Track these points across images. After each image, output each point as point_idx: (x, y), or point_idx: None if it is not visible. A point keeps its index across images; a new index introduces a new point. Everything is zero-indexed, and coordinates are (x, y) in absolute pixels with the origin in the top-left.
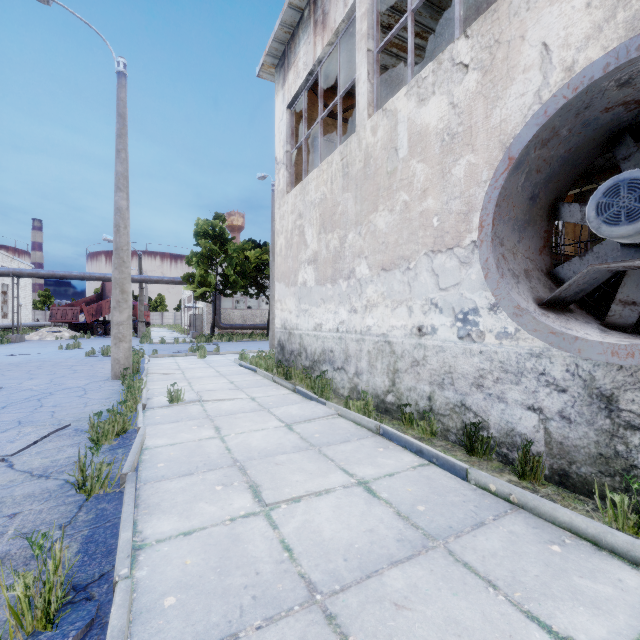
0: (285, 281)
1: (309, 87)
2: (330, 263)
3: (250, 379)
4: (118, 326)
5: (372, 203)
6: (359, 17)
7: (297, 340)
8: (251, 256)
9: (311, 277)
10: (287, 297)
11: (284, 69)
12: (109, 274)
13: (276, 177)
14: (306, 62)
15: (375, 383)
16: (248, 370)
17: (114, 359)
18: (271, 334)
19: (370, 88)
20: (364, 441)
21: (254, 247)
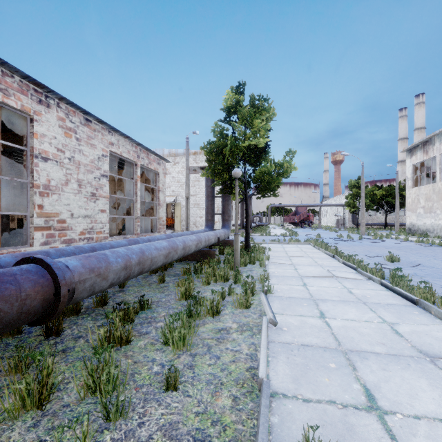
0: (411, 211)
1: (420, 162)
2: (428, 209)
3: (401, 236)
4: (362, 223)
5: (440, 199)
6: (437, 160)
7: (416, 227)
8: (377, 193)
9: (422, 211)
10: (412, 216)
11: (410, 154)
12: (312, 204)
13: (407, 182)
14: (420, 158)
15: (441, 234)
16: (396, 235)
17: (361, 230)
18: (396, 227)
19: (440, 175)
20: (437, 240)
21: (378, 189)
